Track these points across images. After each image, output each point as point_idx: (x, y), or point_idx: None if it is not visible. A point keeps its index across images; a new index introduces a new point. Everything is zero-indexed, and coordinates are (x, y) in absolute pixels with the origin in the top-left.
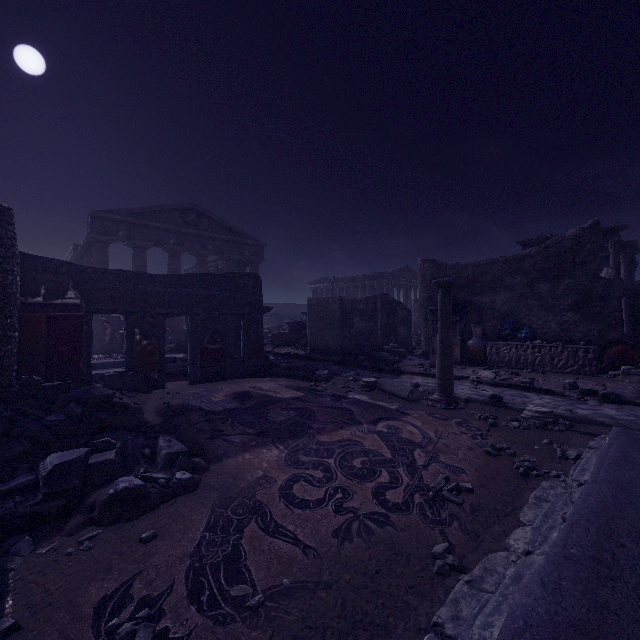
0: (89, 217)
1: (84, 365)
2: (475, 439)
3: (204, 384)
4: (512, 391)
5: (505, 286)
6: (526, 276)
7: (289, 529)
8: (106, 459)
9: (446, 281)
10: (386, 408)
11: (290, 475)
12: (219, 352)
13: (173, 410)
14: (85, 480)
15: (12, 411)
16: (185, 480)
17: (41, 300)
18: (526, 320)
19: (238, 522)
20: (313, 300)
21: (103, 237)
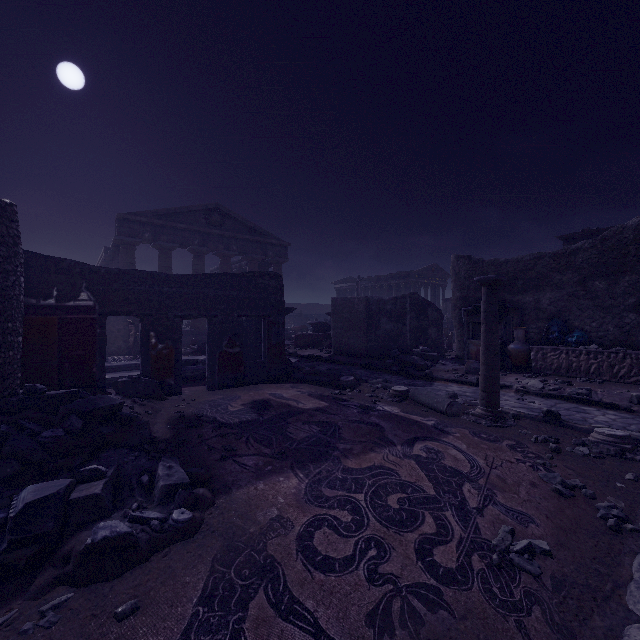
0: (117, 220)
1: (98, 370)
2: (537, 470)
3: (222, 390)
4: (566, 404)
5: (552, 284)
6: (578, 272)
7: (308, 607)
8: (90, 494)
9: (492, 278)
10: (422, 424)
11: (310, 517)
12: (238, 356)
13: (186, 421)
14: (66, 518)
15: (7, 425)
16: (183, 522)
17: (53, 302)
18: (577, 322)
19: (242, 591)
20: (337, 300)
21: (130, 239)
